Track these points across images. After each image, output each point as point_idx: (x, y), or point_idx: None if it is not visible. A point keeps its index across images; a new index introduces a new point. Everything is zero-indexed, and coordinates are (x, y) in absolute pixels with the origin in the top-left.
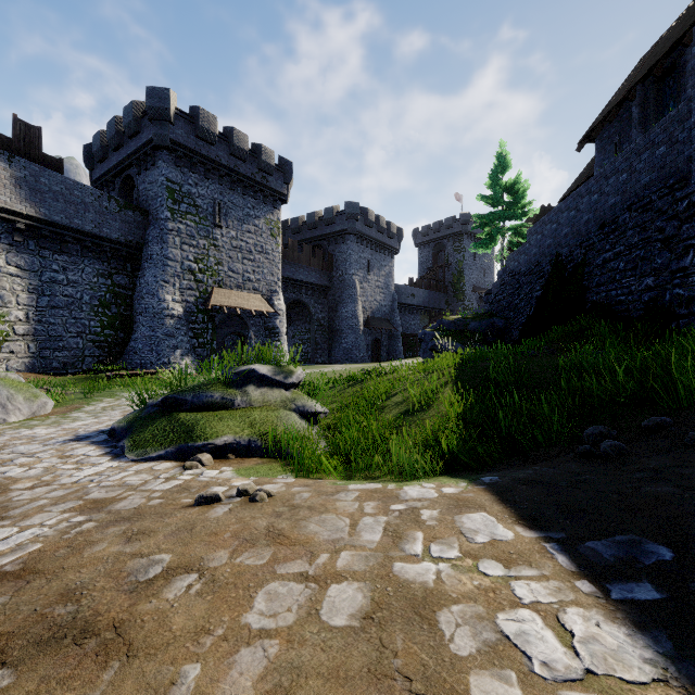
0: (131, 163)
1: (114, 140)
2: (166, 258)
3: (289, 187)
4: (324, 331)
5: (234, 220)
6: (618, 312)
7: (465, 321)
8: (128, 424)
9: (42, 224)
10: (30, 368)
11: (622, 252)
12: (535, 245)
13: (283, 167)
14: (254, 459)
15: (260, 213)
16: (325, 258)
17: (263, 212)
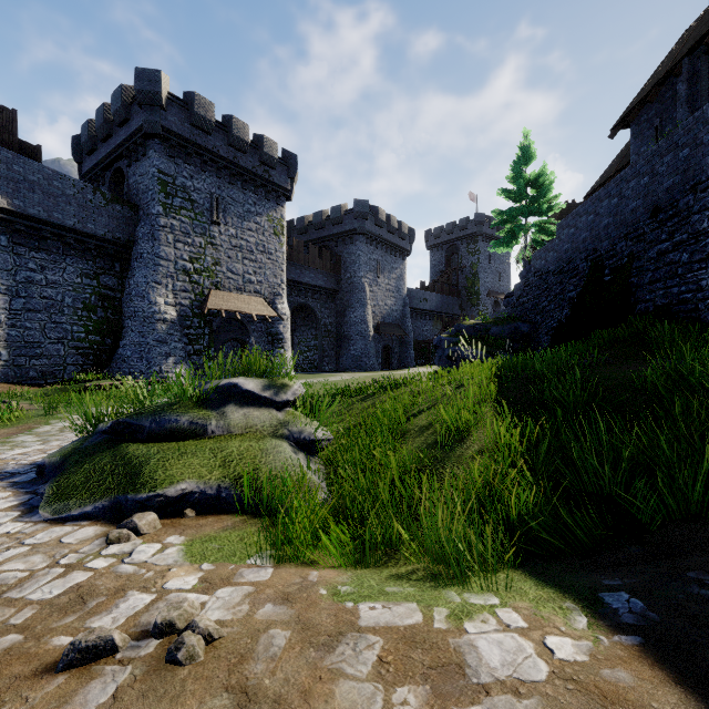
0: (121, 154)
1: (103, 129)
2: (158, 257)
3: (293, 182)
4: (331, 337)
5: (233, 217)
6: (682, 312)
7: (485, 326)
8: (62, 458)
9: (16, 217)
10: (3, 378)
11: (685, 241)
12: (567, 241)
13: (287, 161)
14: (222, 518)
15: (262, 210)
16: (332, 260)
17: (265, 208)
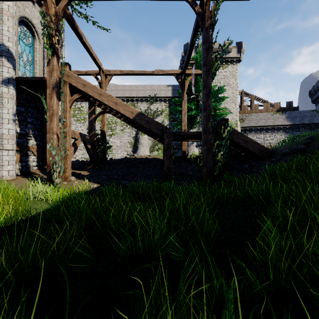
0: None
1: (317, 88)
2: None
3: None
4: None
5: None
6: None
7: None
8: None
9: (292, 125)
10: None
11: None
12: None
13: None
14: None
15: None
16: None
17: None
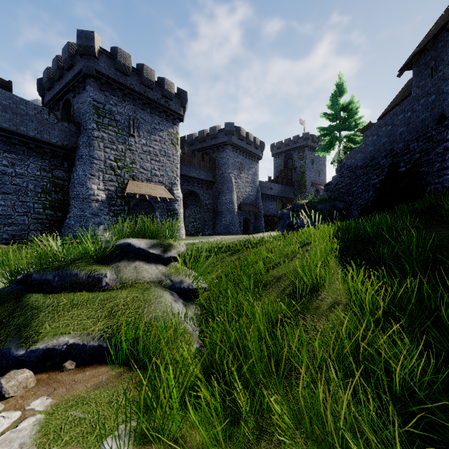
0: (69, 89)
1: (56, 73)
2: (93, 158)
3: (184, 109)
4: (210, 213)
5: (144, 132)
6: None
7: (313, 204)
8: None
9: None
10: None
11: None
12: (371, 145)
13: (181, 95)
14: (99, 371)
15: (163, 127)
16: (210, 162)
17: (166, 127)
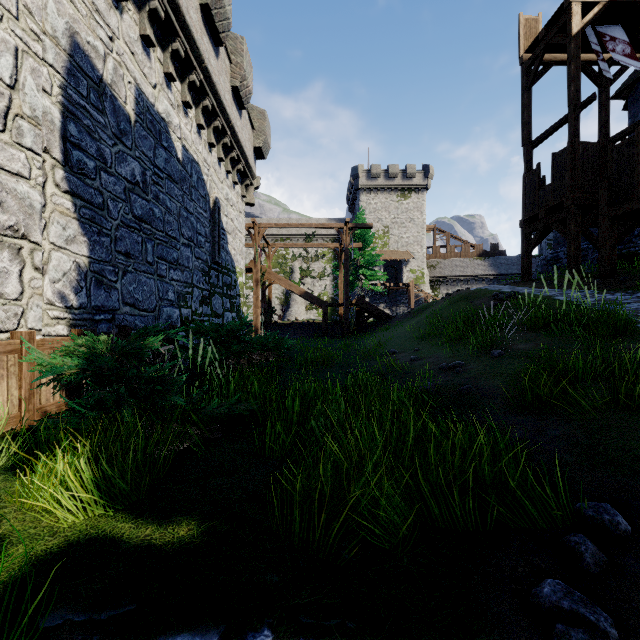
0: None
1: None
2: None
3: None
4: None
5: None
6: None
7: None
8: None
9: (498, 276)
10: None
11: None
12: None
13: None
14: None
15: None
16: None
17: None
